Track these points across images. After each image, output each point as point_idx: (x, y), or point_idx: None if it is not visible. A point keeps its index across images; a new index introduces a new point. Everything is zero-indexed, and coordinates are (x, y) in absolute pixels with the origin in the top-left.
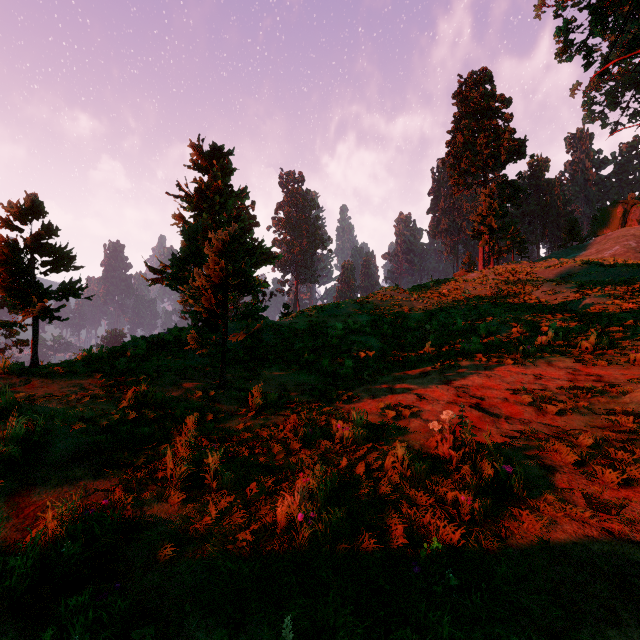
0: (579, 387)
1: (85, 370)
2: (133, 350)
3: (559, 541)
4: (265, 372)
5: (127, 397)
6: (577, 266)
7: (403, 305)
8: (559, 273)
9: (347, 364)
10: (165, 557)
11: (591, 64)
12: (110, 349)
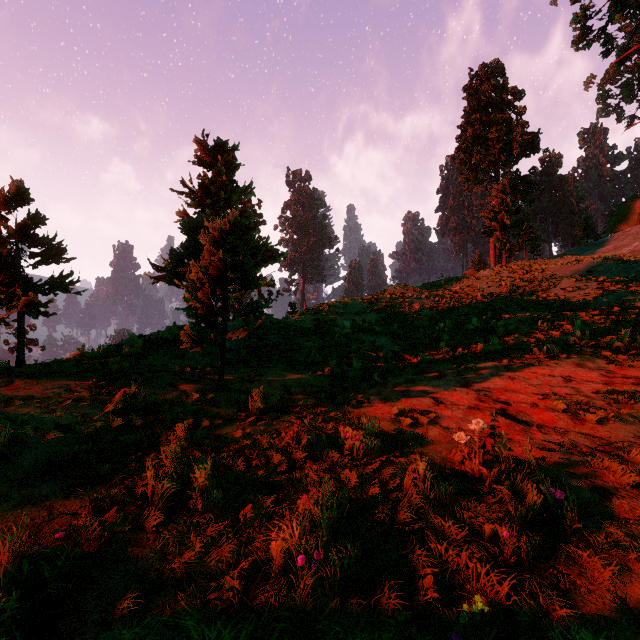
0: (619, 391)
1: (75, 370)
2: (128, 349)
3: (639, 598)
4: (268, 373)
5: (114, 400)
6: (596, 262)
7: (413, 303)
8: (577, 270)
9: (356, 364)
10: (126, 613)
11: (610, 52)
12: (105, 348)
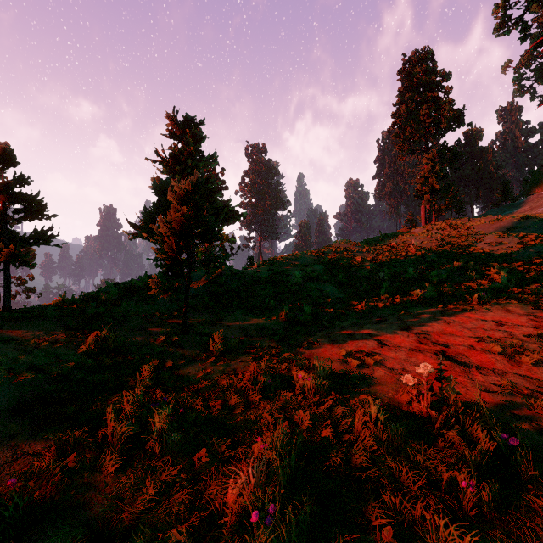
0: None
1: (56, 314)
2: (105, 295)
3: None
4: (228, 317)
5: (87, 342)
6: (516, 220)
7: (356, 256)
8: (498, 227)
9: (306, 309)
10: None
11: (527, 37)
12: (85, 295)
